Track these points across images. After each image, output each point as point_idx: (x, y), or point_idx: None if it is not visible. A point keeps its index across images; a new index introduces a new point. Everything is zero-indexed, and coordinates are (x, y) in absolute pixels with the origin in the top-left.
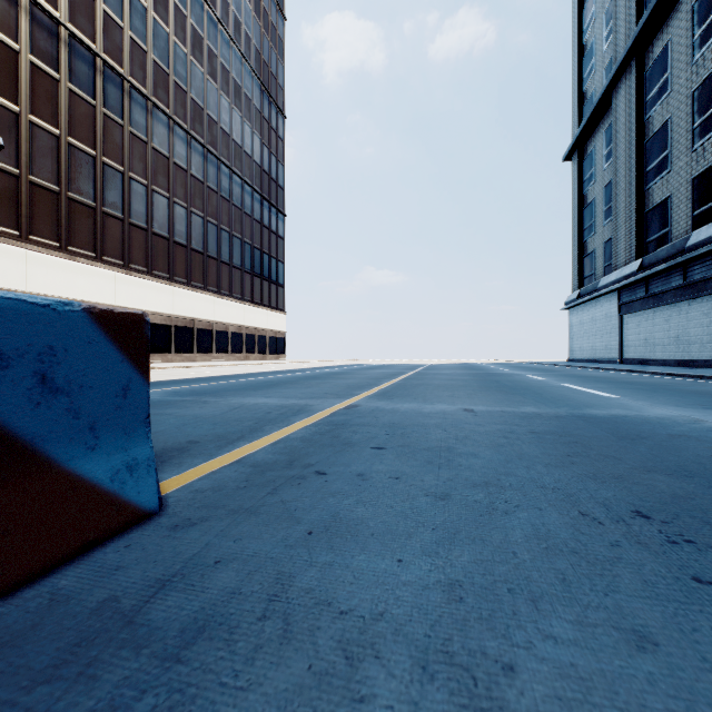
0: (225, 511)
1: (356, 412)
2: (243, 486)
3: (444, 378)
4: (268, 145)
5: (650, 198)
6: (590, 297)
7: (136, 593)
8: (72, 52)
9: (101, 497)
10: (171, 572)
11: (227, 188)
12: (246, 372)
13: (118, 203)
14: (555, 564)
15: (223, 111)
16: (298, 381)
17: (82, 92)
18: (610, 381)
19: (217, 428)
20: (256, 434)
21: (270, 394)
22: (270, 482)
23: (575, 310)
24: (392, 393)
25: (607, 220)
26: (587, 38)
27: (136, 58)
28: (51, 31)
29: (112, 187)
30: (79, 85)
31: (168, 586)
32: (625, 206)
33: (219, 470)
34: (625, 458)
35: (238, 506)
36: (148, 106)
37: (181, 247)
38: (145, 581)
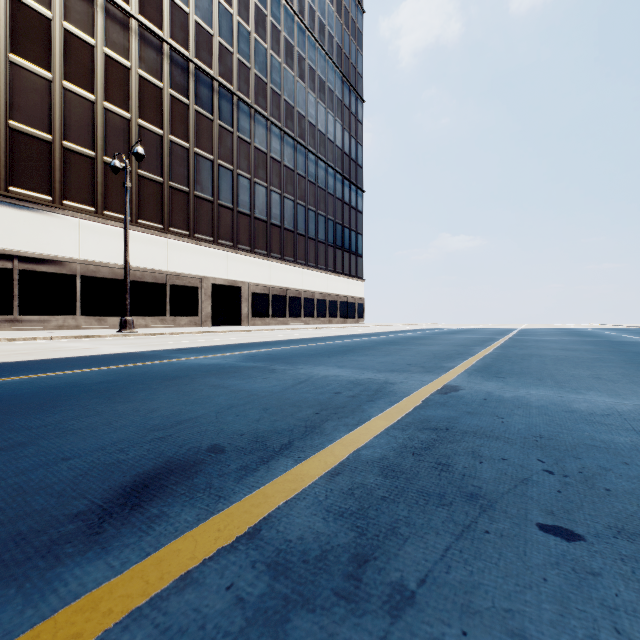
0: None
1: (459, 401)
2: None
3: (555, 347)
4: (348, 129)
5: None
6: None
7: None
8: (197, 81)
9: None
10: None
11: (313, 173)
12: (326, 335)
13: (229, 195)
14: None
15: (309, 106)
16: (375, 346)
17: (204, 111)
18: None
19: (263, 420)
20: (310, 440)
21: (344, 362)
22: None
23: None
24: (496, 367)
25: None
26: None
27: (242, 75)
28: (183, 68)
29: (225, 183)
30: (202, 105)
31: None
32: None
33: (201, 568)
34: None
35: None
36: (251, 113)
37: (276, 228)
38: None
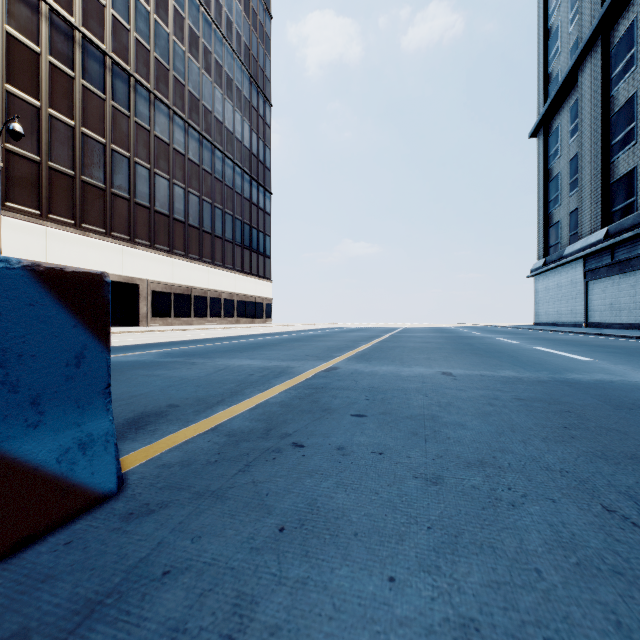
0: (189, 494)
1: (335, 374)
2: (213, 461)
3: (418, 341)
4: (256, 131)
5: (615, 170)
6: (555, 265)
7: (54, 624)
8: (85, 53)
9: (43, 482)
10: (107, 588)
11: (220, 170)
12: (235, 334)
13: (125, 184)
14: (598, 594)
15: (216, 102)
16: (282, 343)
17: (94, 88)
18: (581, 344)
19: (199, 391)
20: (236, 398)
21: (255, 356)
22: (244, 455)
23: (541, 277)
24: (369, 355)
25: (573, 192)
26: (553, 21)
27: (140, 56)
28: (67, 35)
29: (120, 171)
30: (91, 81)
31: (97, 614)
32: (591, 178)
33: (192, 439)
34: (631, 432)
35: (204, 488)
36: (151, 98)
37: (180, 223)
38: (71, 602)
